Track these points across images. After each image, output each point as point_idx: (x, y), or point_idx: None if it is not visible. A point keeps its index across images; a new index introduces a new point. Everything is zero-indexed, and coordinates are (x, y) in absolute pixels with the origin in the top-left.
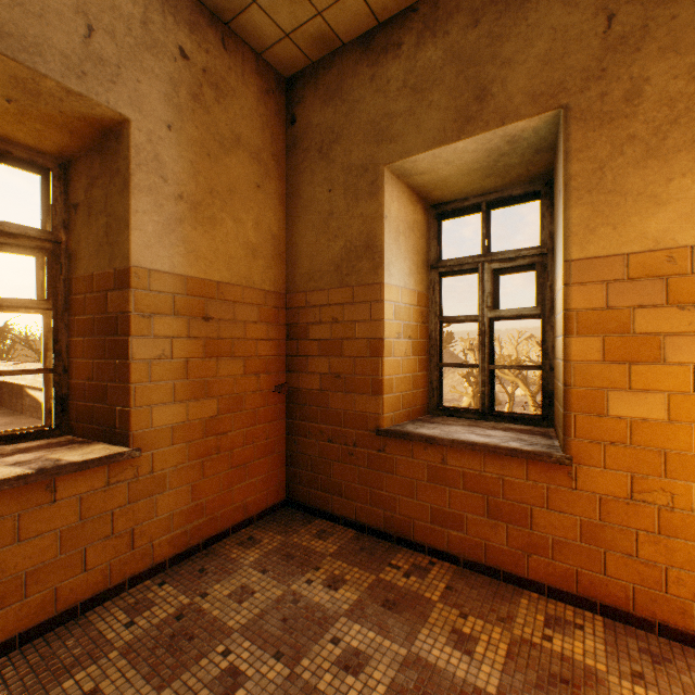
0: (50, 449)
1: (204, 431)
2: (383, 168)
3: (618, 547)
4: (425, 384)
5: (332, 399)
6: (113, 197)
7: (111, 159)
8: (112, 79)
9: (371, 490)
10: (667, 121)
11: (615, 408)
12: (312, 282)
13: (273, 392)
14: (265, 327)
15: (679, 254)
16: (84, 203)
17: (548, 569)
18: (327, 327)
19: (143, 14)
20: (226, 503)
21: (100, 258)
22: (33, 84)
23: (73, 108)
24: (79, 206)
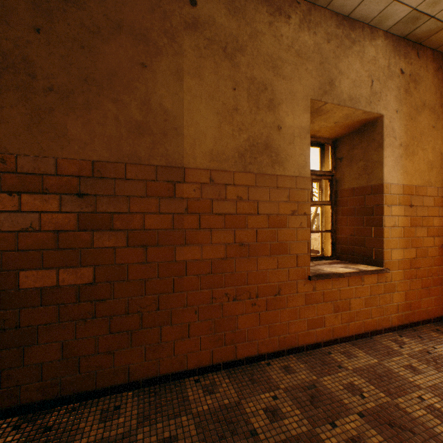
0: (342, 264)
1: (409, 265)
2: None
3: None
4: None
5: None
6: (369, 152)
7: (367, 135)
8: (378, 100)
9: None
10: None
11: None
12: None
13: (440, 248)
14: (436, 209)
15: None
16: (346, 157)
17: None
18: None
19: (387, 63)
20: (418, 306)
21: (358, 181)
22: (351, 114)
23: (359, 118)
24: (343, 158)
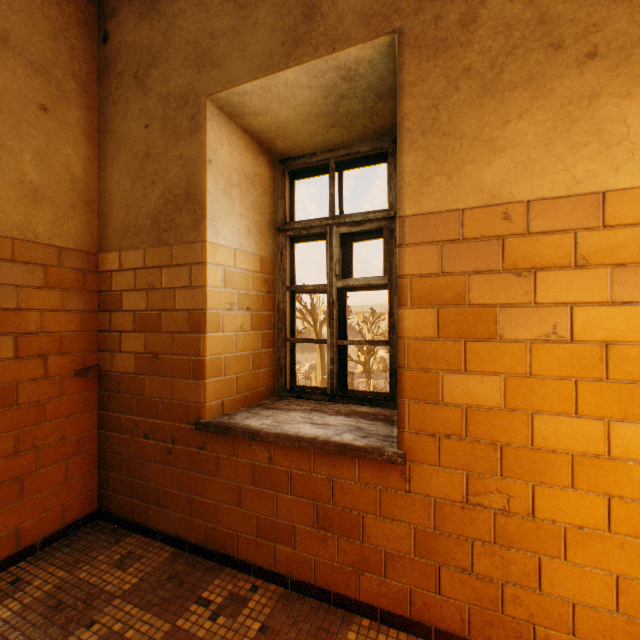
0: None
1: None
2: (206, 100)
3: (453, 561)
4: (271, 363)
5: (149, 384)
6: None
7: None
8: None
9: (192, 497)
10: (503, 51)
11: (450, 394)
12: (126, 240)
13: (73, 378)
14: (59, 294)
15: (515, 210)
16: None
17: (381, 589)
18: (143, 295)
19: None
20: None
21: None
22: None
23: None
24: None
